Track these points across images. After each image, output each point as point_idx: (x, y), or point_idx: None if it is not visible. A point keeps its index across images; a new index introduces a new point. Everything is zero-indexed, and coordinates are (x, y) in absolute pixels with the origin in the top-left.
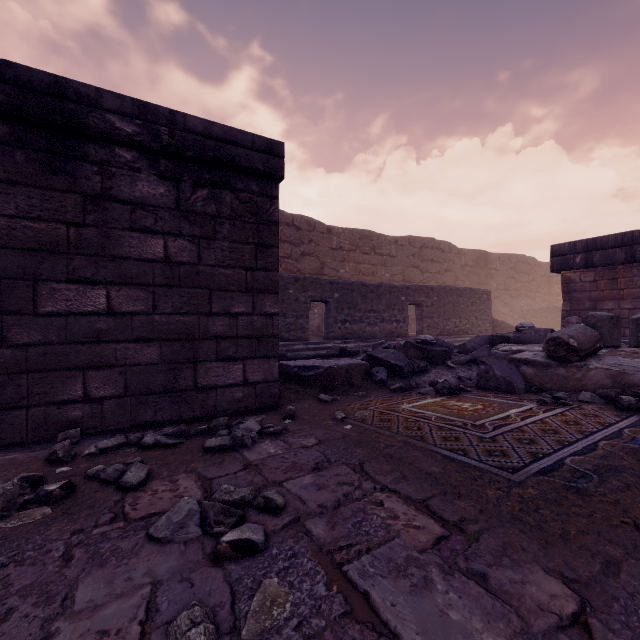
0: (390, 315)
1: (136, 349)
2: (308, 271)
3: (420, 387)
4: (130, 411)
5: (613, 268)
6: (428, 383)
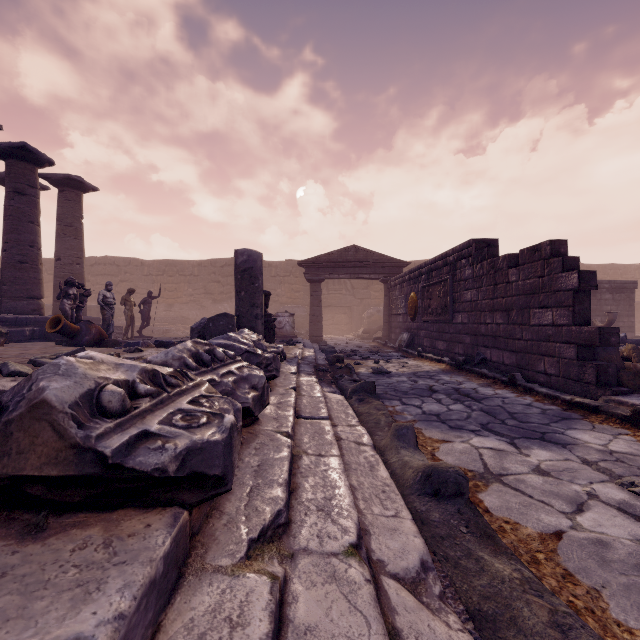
0: None
1: None
2: None
3: None
4: None
5: None
6: None
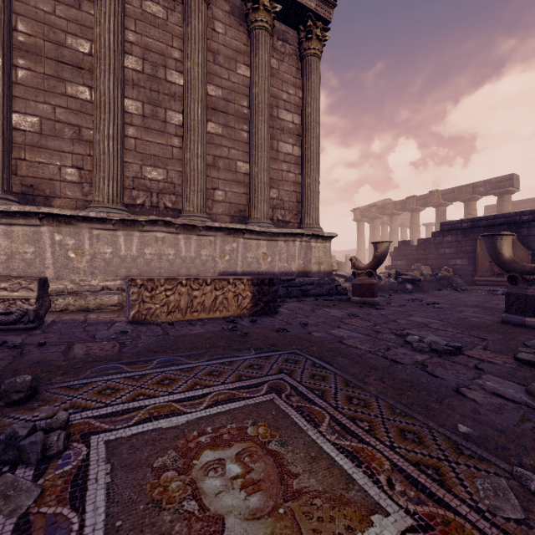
0: None
1: None
2: None
3: None
4: None
5: None
6: None
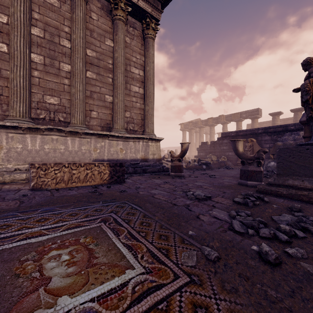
0: None
1: None
2: None
3: None
4: None
5: None
6: None
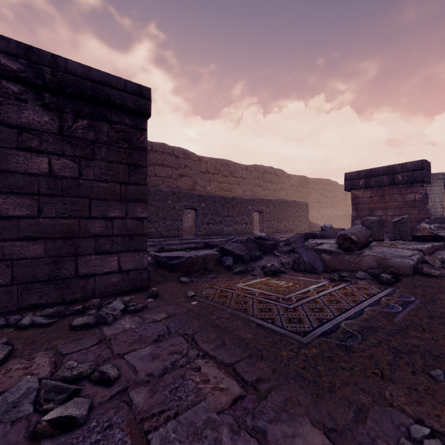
0: (241, 219)
1: (22, 246)
2: (184, 187)
3: (255, 270)
4: (17, 297)
5: (382, 189)
6: (260, 267)
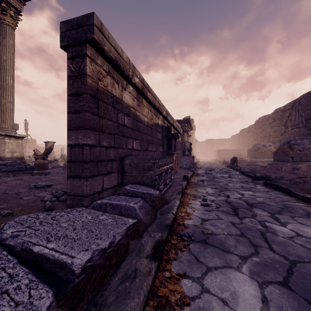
0: None
1: None
2: None
3: None
4: None
5: None
6: None
